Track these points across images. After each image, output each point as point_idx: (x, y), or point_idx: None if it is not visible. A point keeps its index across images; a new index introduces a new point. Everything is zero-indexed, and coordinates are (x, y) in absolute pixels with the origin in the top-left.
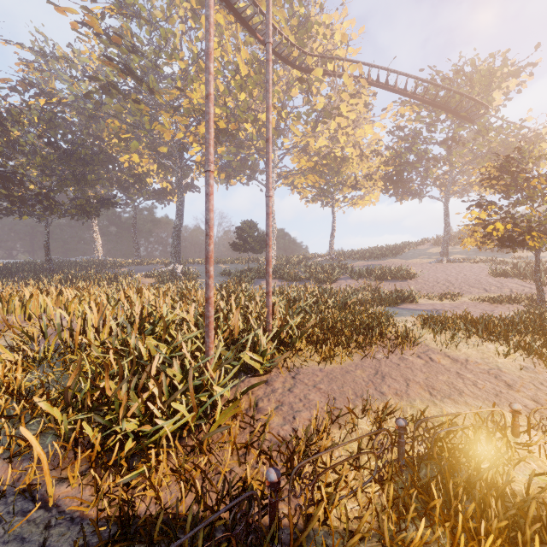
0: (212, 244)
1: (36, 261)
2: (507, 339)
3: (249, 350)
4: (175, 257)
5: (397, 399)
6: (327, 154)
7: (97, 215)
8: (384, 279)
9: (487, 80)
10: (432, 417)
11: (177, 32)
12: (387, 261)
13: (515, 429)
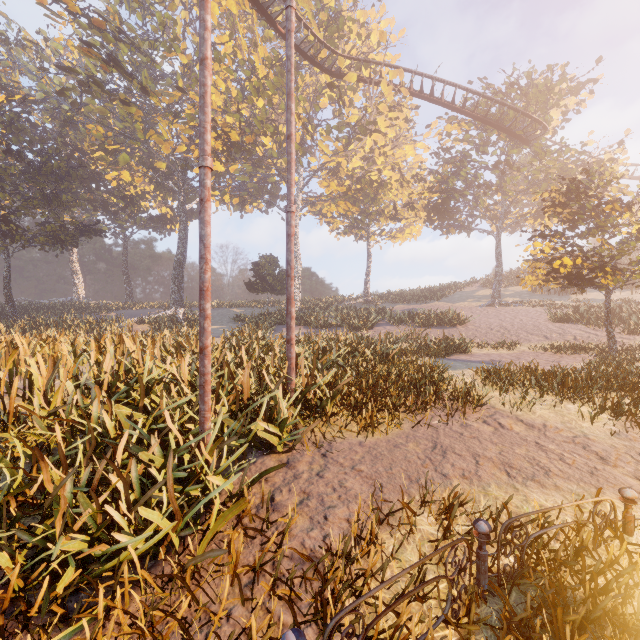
0: (209, 270)
1: None
2: (589, 397)
3: (264, 419)
4: (177, 299)
5: (465, 484)
6: (362, 177)
7: (74, 246)
8: (429, 325)
9: (544, 97)
10: (524, 515)
11: (178, 20)
12: (431, 304)
13: (629, 524)
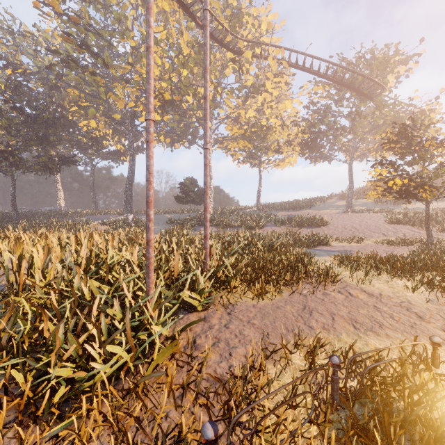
0: (152, 189)
1: (4, 211)
2: (412, 275)
3: (188, 289)
4: (127, 208)
5: (324, 333)
6: (255, 123)
7: (58, 171)
8: (302, 225)
9: (383, 66)
10: (364, 353)
11: (129, 16)
12: (303, 211)
13: (436, 360)
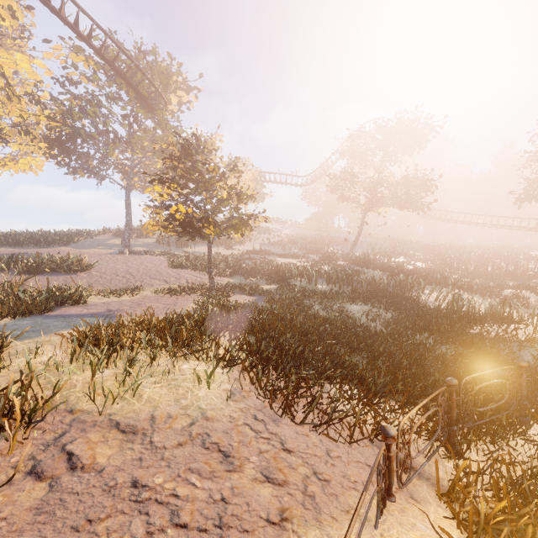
0: None
1: None
2: (204, 349)
3: None
4: None
5: None
6: None
7: None
8: (39, 271)
9: (166, 80)
10: None
11: None
12: (54, 249)
13: None
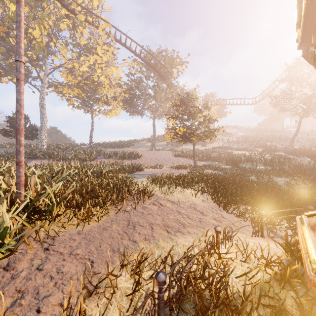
0: None
1: None
2: (193, 186)
3: None
4: None
5: (146, 243)
6: (88, 77)
7: None
8: (124, 158)
9: (171, 62)
10: (182, 258)
11: None
12: (125, 149)
13: (218, 243)
